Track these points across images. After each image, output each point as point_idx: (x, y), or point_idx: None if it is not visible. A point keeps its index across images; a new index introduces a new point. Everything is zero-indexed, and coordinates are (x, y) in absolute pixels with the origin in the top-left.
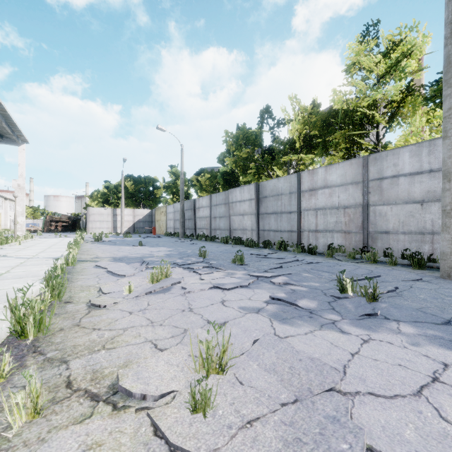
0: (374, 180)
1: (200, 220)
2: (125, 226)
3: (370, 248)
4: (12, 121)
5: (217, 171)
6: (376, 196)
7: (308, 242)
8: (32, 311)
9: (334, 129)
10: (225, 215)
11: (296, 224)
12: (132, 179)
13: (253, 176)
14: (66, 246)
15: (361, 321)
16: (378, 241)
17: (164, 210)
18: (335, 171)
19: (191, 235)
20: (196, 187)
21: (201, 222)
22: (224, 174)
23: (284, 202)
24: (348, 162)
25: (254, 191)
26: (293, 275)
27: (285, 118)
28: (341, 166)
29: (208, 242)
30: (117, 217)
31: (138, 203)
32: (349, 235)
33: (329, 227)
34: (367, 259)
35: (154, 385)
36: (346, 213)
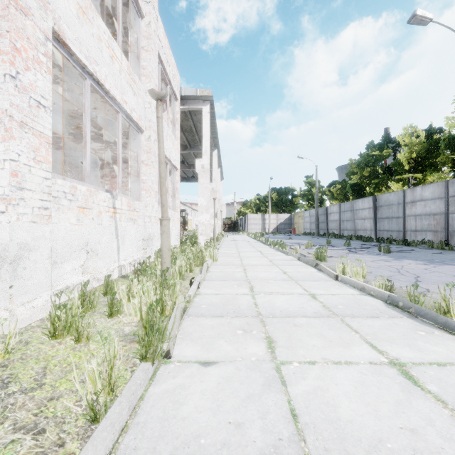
0: (452, 197)
1: (331, 223)
2: (271, 227)
3: (449, 242)
4: (222, 172)
5: (347, 181)
6: (452, 207)
7: (410, 238)
8: (282, 246)
9: (440, 152)
10: (351, 219)
11: (402, 226)
12: (275, 191)
13: (373, 189)
14: (250, 238)
15: (372, 255)
16: (454, 237)
17: (301, 214)
18: (428, 190)
19: (324, 234)
20: (328, 196)
21: (332, 224)
22: (353, 185)
23: (393, 210)
24: (436, 184)
25: (372, 202)
26: (368, 249)
27: (402, 143)
28: (431, 186)
29: (337, 239)
30: (265, 220)
31: (280, 209)
32: (436, 233)
33: (424, 228)
34: (437, 247)
35: (313, 253)
36: (434, 218)
